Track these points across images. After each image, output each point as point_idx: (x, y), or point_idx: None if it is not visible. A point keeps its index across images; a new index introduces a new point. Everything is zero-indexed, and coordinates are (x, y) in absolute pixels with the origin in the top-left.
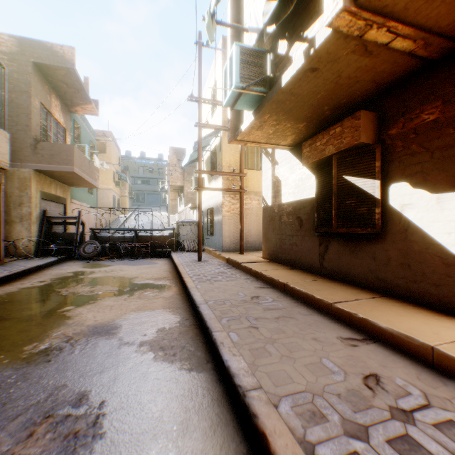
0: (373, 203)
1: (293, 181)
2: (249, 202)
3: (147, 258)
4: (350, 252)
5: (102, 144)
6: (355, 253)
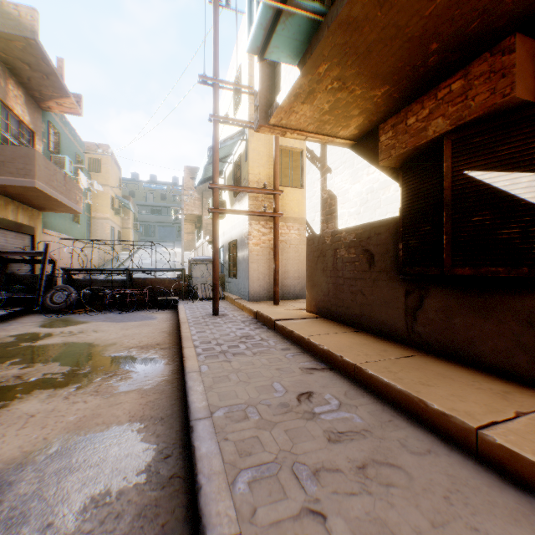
0: (534, 219)
1: (358, 195)
2: (286, 233)
3: (144, 310)
4: (471, 310)
5: (98, 161)
6: (484, 312)
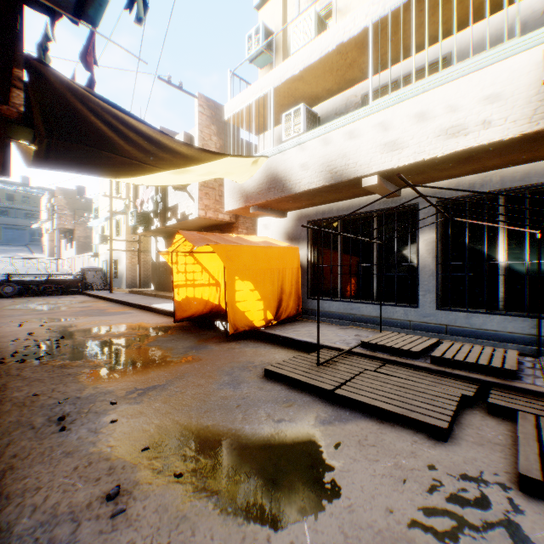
0: None
1: None
2: (145, 257)
3: (63, 295)
4: None
5: None
6: None
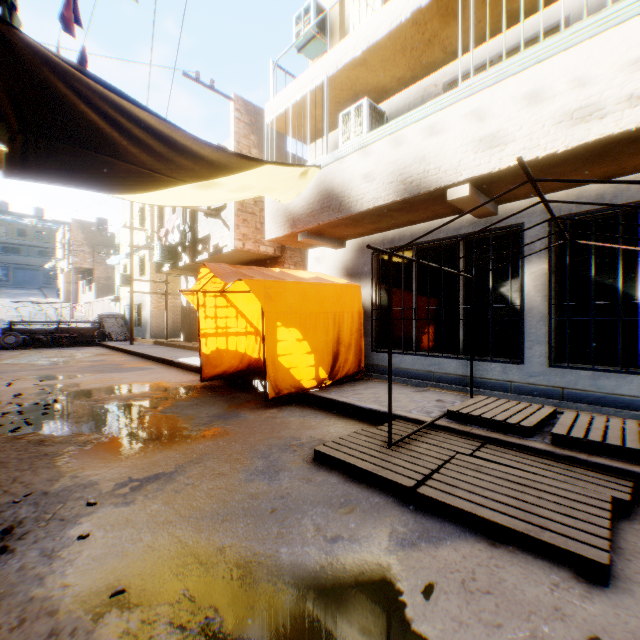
0: None
1: None
2: (173, 301)
3: (76, 347)
4: None
5: None
6: None
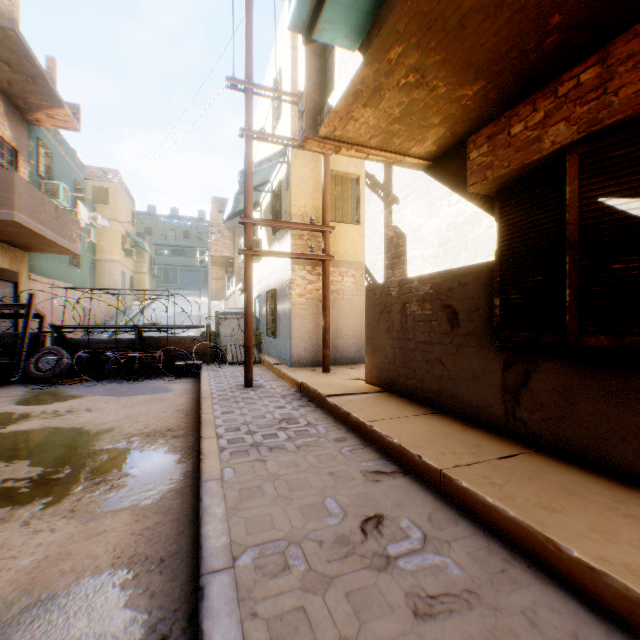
0: None
1: (435, 232)
2: (338, 280)
3: (157, 378)
4: (603, 394)
5: (105, 191)
6: (624, 398)
